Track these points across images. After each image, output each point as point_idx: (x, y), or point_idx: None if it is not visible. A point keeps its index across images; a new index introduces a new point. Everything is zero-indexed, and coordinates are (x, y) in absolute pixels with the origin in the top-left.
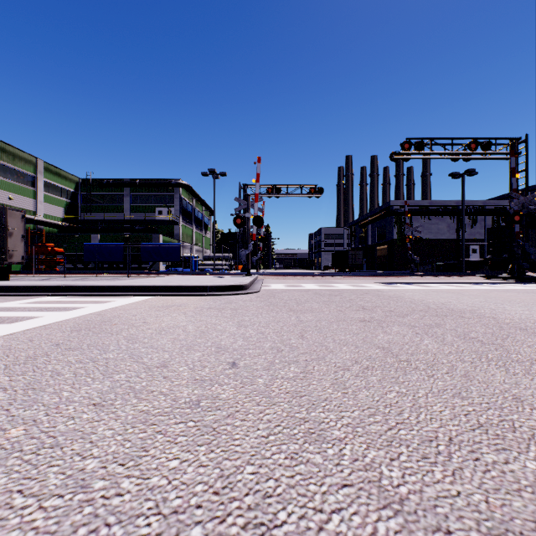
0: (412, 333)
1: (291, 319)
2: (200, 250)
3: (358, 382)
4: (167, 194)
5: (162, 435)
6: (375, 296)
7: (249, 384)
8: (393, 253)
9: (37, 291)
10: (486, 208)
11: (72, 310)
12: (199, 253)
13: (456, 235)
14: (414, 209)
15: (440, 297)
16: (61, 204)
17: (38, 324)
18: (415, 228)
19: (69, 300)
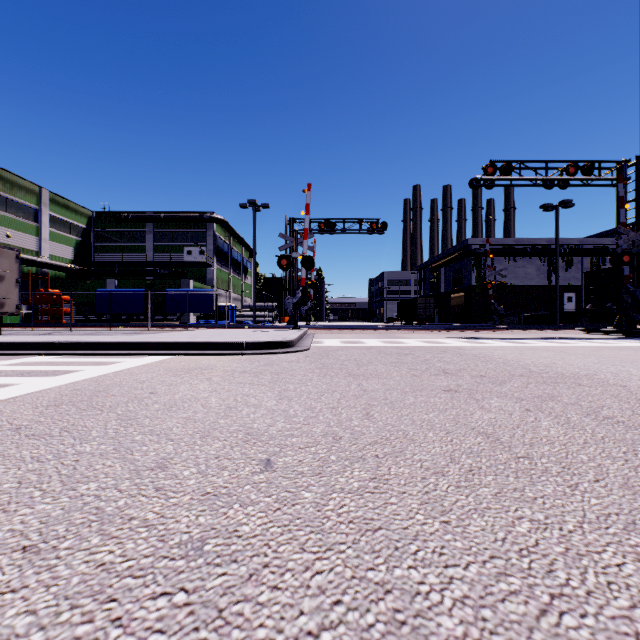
0: (520, 410)
1: (351, 388)
2: (238, 299)
3: (462, 499)
4: (199, 231)
5: (121, 629)
6: (456, 355)
7: (290, 504)
8: (471, 302)
9: (27, 349)
10: (583, 247)
11: (62, 374)
12: (237, 302)
13: (548, 280)
14: (497, 249)
15: (540, 357)
16: (70, 243)
17: (7, 395)
18: (499, 271)
19: (65, 360)
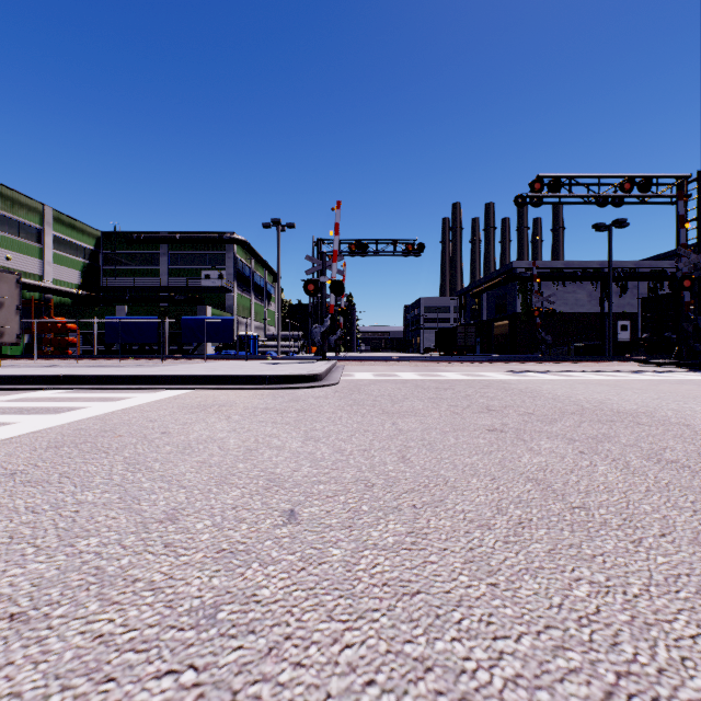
0: (574, 452)
1: (385, 427)
2: (261, 327)
3: (511, 556)
4: (218, 253)
5: None
6: (501, 389)
7: (316, 563)
8: (516, 331)
9: (27, 383)
10: (639, 271)
11: (65, 412)
12: (260, 331)
13: (600, 307)
14: (545, 273)
15: (593, 392)
16: (77, 266)
17: (3, 436)
18: (547, 297)
19: (69, 396)
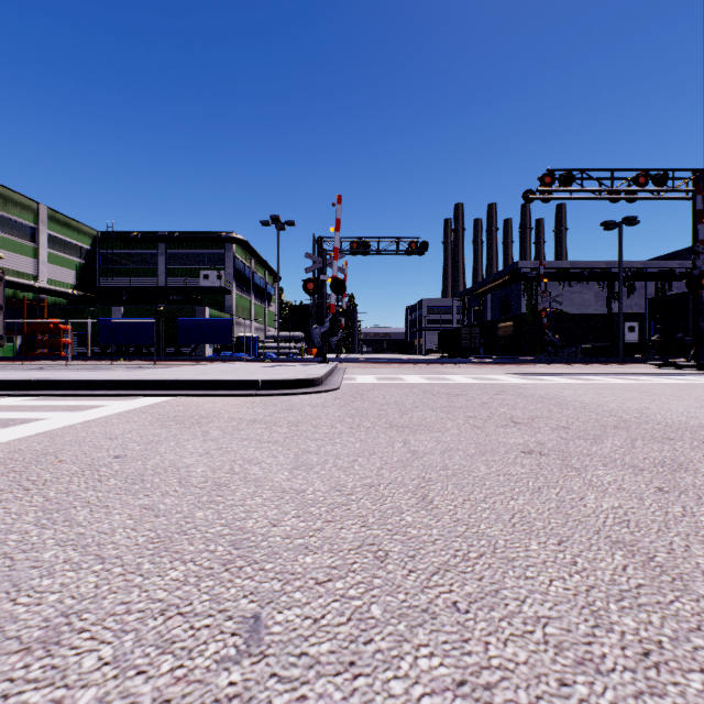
0: (651, 490)
1: (395, 448)
2: (261, 329)
3: None
4: (216, 253)
5: None
6: (519, 396)
7: None
8: (521, 332)
9: None
10: (647, 271)
11: (15, 425)
12: (260, 332)
13: (607, 308)
14: (550, 273)
15: (624, 399)
16: (72, 266)
17: None
18: (554, 297)
19: (34, 404)
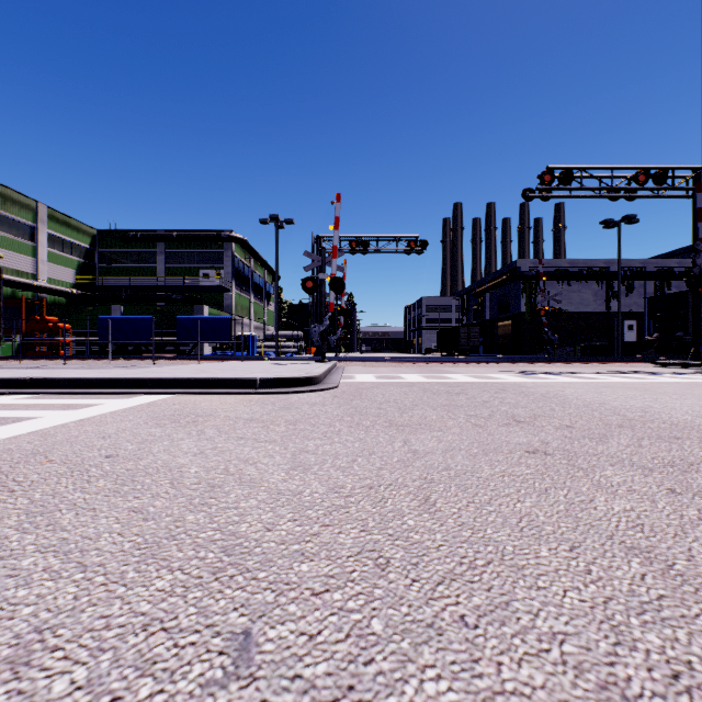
0: (662, 491)
1: (395, 447)
2: (260, 327)
3: None
4: (216, 252)
5: None
6: (520, 394)
7: None
8: (520, 331)
9: None
10: (645, 269)
11: (7, 424)
12: (259, 331)
13: (606, 307)
14: (549, 272)
15: (626, 397)
16: (71, 265)
17: None
18: (553, 296)
19: (29, 402)
